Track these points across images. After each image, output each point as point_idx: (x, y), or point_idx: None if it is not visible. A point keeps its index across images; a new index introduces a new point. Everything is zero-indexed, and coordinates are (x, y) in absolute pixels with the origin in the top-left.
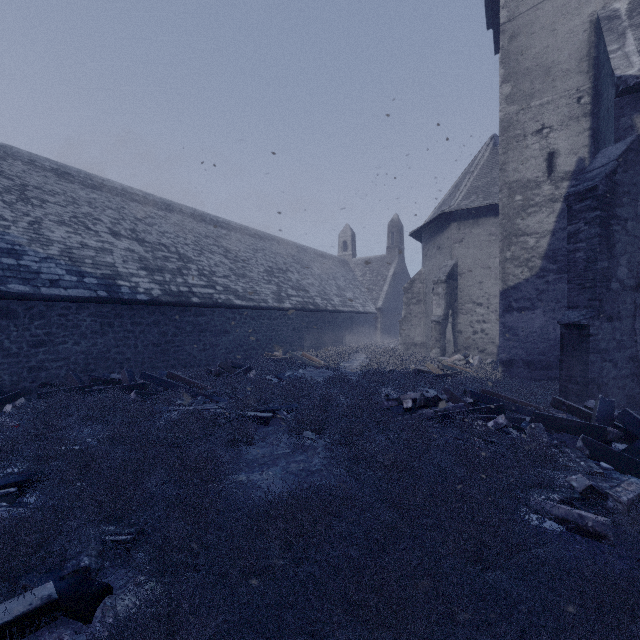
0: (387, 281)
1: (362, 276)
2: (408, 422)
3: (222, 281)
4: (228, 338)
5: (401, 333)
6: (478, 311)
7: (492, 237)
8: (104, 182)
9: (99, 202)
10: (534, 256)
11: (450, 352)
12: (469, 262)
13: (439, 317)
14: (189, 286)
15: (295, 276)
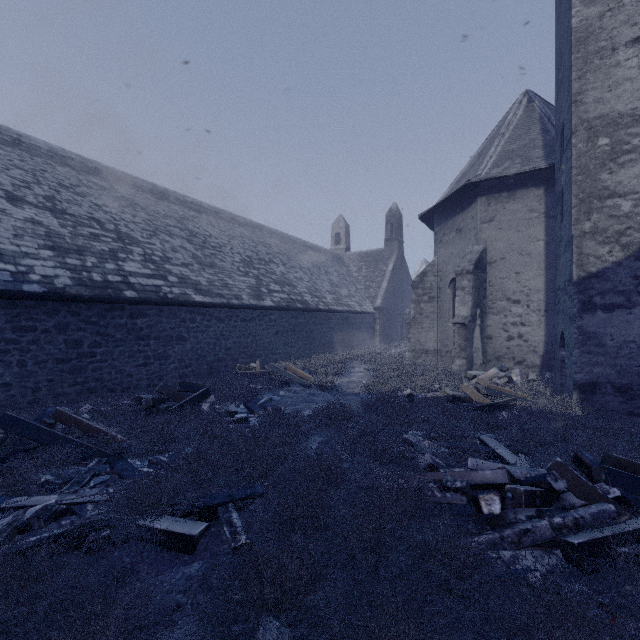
0: (386, 277)
1: (357, 272)
2: (530, 593)
3: (178, 270)
4: (183, 347)
5: (409, 337)
6: (514, 310)
7: (533, 214)
8: (21, 138)
9: (3, 159)
10: (631, 227)
11: (478, 363)
12: (502, 247)
13: (464, 318)
14: (124, 275)
15: (280, 268)
